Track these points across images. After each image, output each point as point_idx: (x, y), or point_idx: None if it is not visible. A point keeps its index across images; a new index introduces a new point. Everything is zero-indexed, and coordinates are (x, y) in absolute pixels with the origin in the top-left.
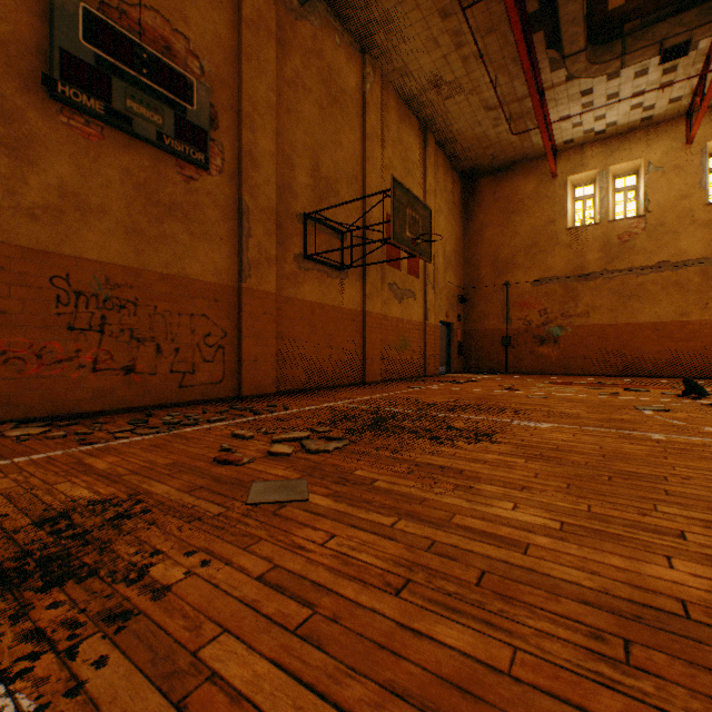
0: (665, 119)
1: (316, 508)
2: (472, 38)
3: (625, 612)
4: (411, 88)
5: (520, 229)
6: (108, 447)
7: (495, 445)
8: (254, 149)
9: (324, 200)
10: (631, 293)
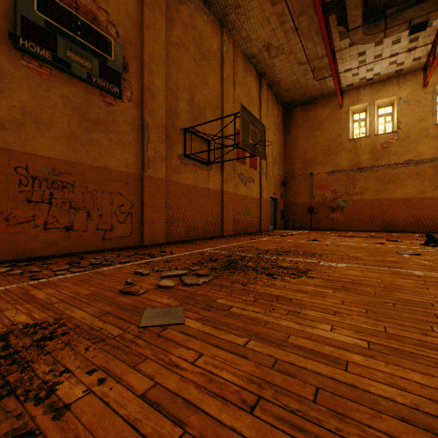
0: (410, 71)
1: (189, 330)
2: (290, 18)
3: (437, 429)
4: (251, 50)
5: (319, 140)
6: (49, 282)
7: (311, 279)
8: (151, 86)
9: (197, 120)
10: (389, 179)
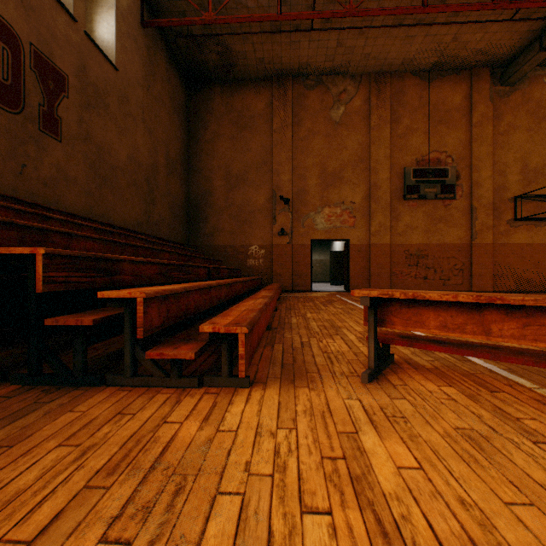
0: None
1: None
2: None
3: None
4: None
5: None
6: None
7: None
8: (478, 180)
9: (531, 183)
10: None
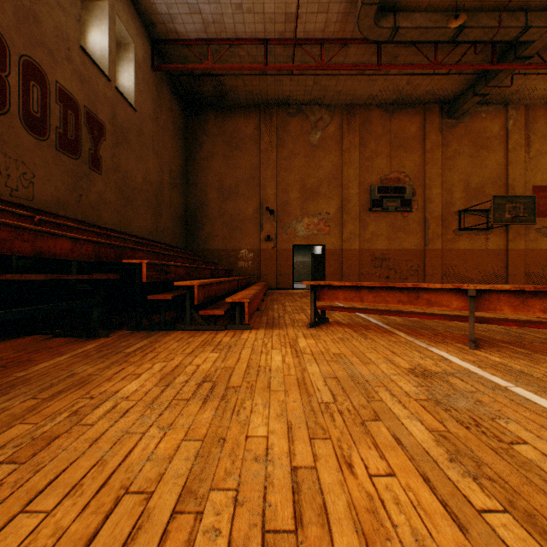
0: None
1: None
2: None
3: None
4: None
5: None
6: None
7: None
8: (430, 196)
9: (472, 199)
10: None
